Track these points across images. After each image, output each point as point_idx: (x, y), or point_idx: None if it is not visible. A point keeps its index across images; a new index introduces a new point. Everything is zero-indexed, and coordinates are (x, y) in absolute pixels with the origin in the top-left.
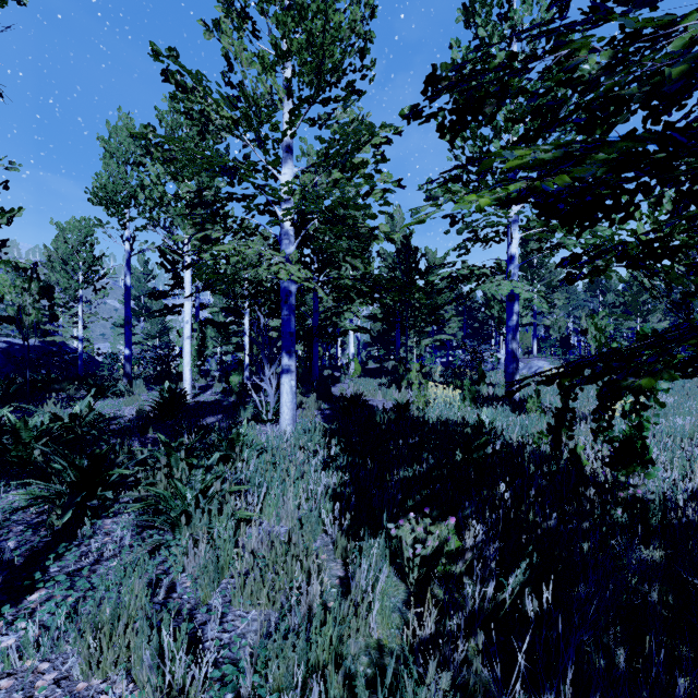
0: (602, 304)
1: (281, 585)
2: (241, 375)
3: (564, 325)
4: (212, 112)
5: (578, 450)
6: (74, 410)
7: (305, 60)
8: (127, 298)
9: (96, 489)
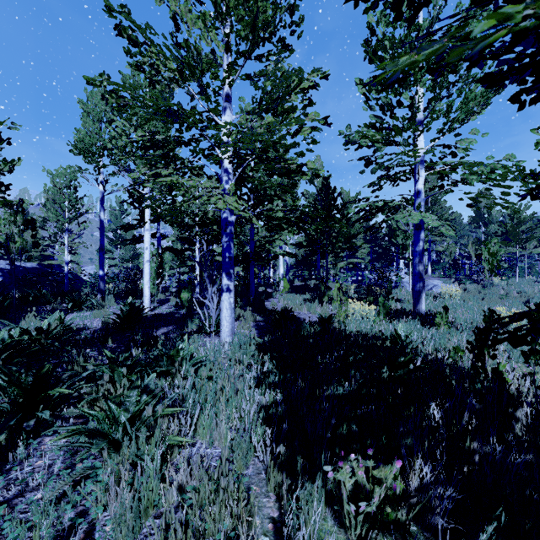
0: (485, 234)
1: (208, 533)
2: (190, 292)
3: (454, 251)
4: (161, 66)
5: (500, 369)
6: (43, 324)
7: (242, 16)
8: (101, 229)
9: (38, 406)
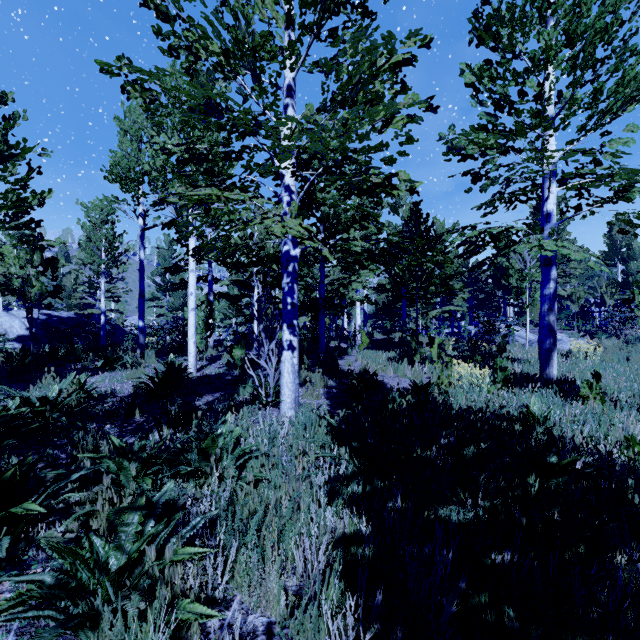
0: (624, 273)
1: None
2: (244, 349)
3: (583, 295)
4: (201, 50)
5: None
6: (52, 390)
7: None
8: (140, 271)
9: (3, 526)
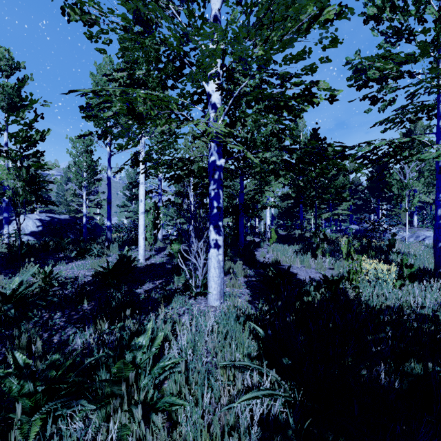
0: None
1: None
2: (180, 244)
3: None
4: None
5: None
6: (13, 282)
7: None
8: (108, 185)
9: None
